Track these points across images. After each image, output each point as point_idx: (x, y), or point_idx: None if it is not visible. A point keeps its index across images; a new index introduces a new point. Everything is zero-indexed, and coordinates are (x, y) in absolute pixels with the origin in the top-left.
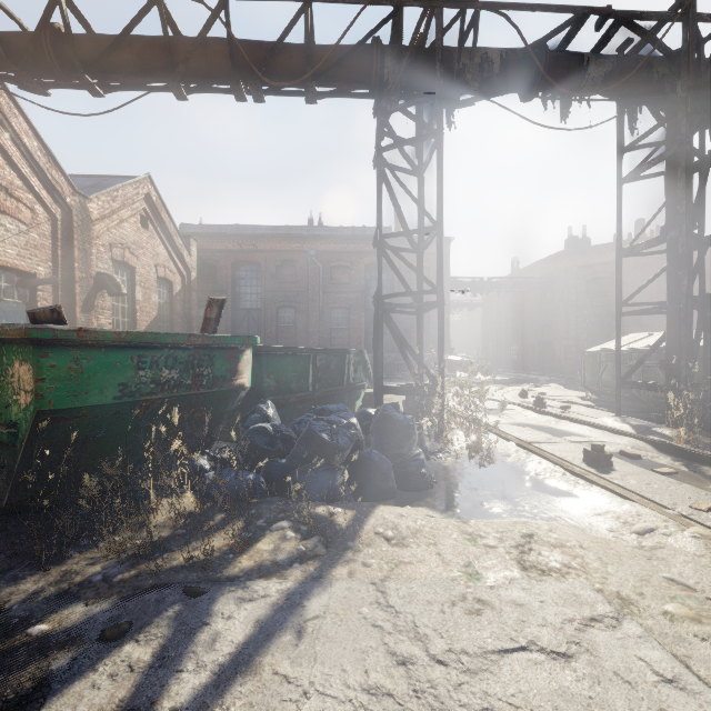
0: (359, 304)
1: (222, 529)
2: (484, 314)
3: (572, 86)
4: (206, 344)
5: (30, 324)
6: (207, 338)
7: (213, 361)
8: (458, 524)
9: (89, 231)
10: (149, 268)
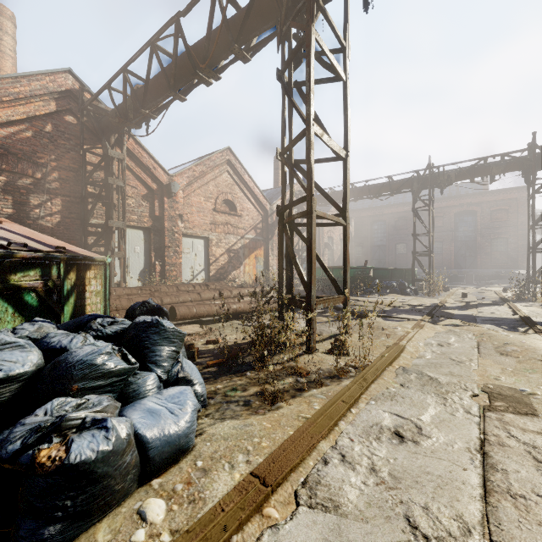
0: (449, 239)
1: (367, 294)
2: None
3: (490, 174)
4: (364, 268)
5: None
6: (365, 267)
7: (366, 271)
8: (404, 296)
9: (323, 230)
10: (337, 236)
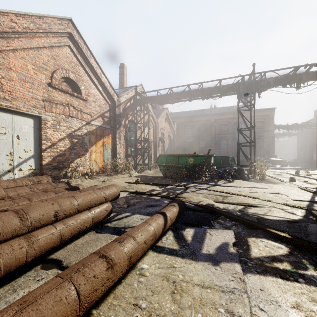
0: (231, 138)
1: (213, 180)
2: (298, 138)
3: (298, 82)
4: (208, 156)
5: (194, 154)
6: (208, 155)
7: (208, 158)
8: (249, 182)
9: (158, 127)
10: (166, 133)
